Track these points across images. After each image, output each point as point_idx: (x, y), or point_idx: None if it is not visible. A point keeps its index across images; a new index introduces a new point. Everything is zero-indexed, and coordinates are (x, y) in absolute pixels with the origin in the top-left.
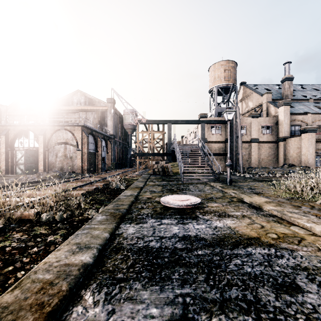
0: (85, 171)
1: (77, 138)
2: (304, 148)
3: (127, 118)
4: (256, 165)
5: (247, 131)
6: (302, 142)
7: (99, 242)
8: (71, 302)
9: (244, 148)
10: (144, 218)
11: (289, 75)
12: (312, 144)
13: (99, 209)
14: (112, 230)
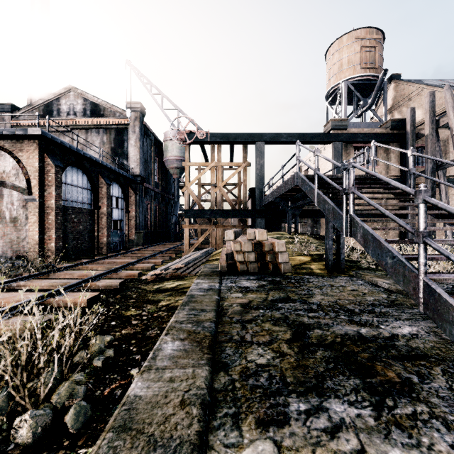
0: (51, 254)
1: (29, 170)
2: None
3: (171, 148)
4: None
5: None
6: None
7: None
8: None
9: None
10: None
11: None
12: None
13: None
14: None
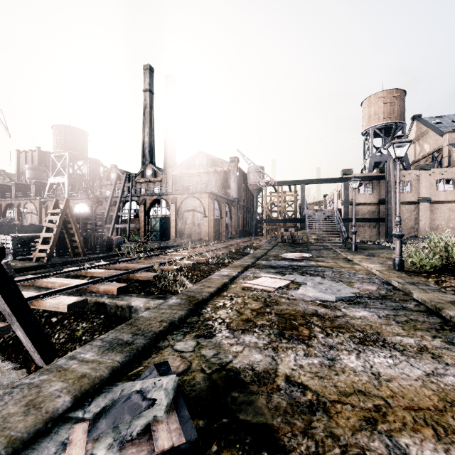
0: (212, 238)
1: (205, 205)
2: None
3: (252, 177)
4: (426, 234)
5: (412, 188)
6: None
7: (251, 262)
8: (248, 269)
9: (408, 211)
10: (270, 260)
11: None
12: None
13: None
14: (255, 261)
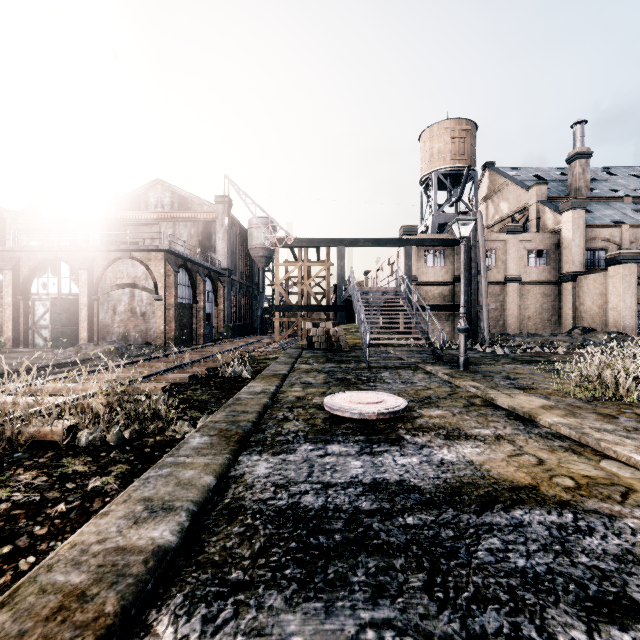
0: (172, 341)
1: (157, 276)
2: (615, 296)
3: (256, 236)
4: (515, 330)
5: (498, 260)
6: (611, 282)
7: (192, 495)
8: None
9: (492, 295)
10: (289, 442)
11: (583, 148)
12: (630, 286)
13: (197, 421)
14: (221, 470)
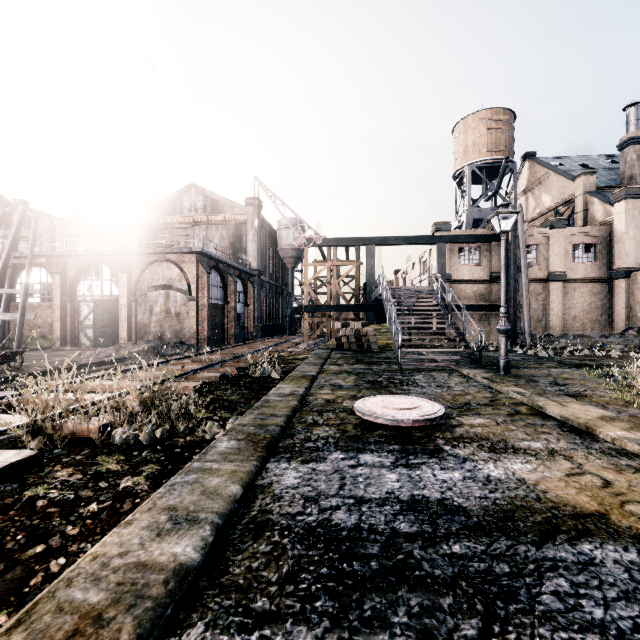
0: (204, 341)
1: (190, 277)
2: None
3: (285, 236)
4: (559, 331)
5: (540, 256)
6: None
7: (217, 506)
8: None
9: (533, 293)
10: (319, 450)
11: (638, 132)
12: None
13: (226, 422)
14: (248, 478)
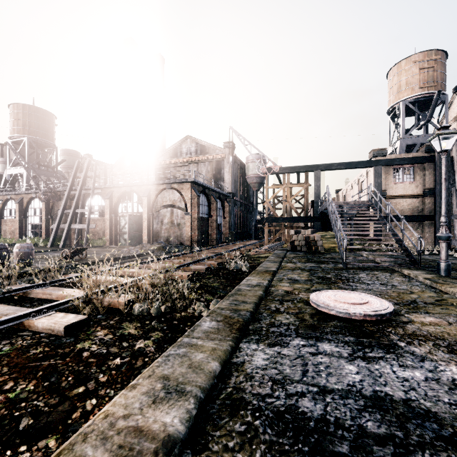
0: (195, 243)
1: (186, 199)
2: None
3: (251, 168)
4: None
5: None
6: None
7: (200, 380)
8: None
9: None
10: (282, 335)
11: None
12: None
13: (209, 303)
14: (225, 356)
